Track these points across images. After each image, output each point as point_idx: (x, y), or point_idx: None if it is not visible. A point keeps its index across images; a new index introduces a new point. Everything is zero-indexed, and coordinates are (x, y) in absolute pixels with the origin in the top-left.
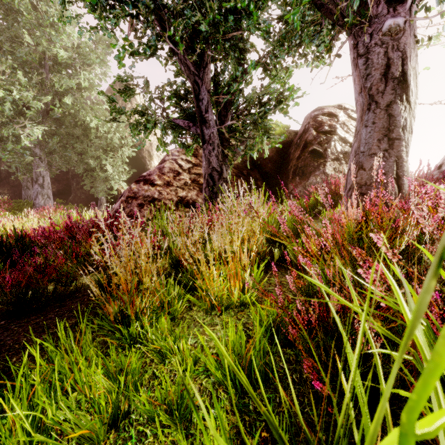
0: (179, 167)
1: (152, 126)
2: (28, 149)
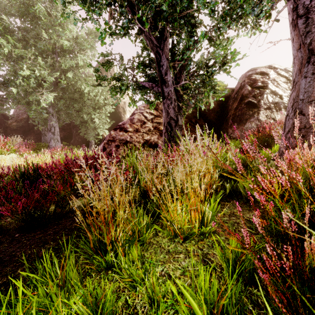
0: (145, 118)
1: (125, 88)
2: (45, 109)
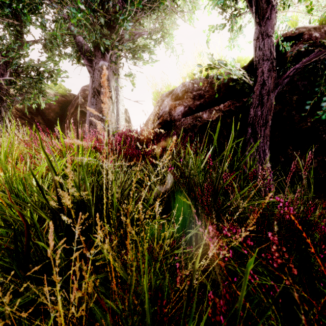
0: None
1: None
2: None
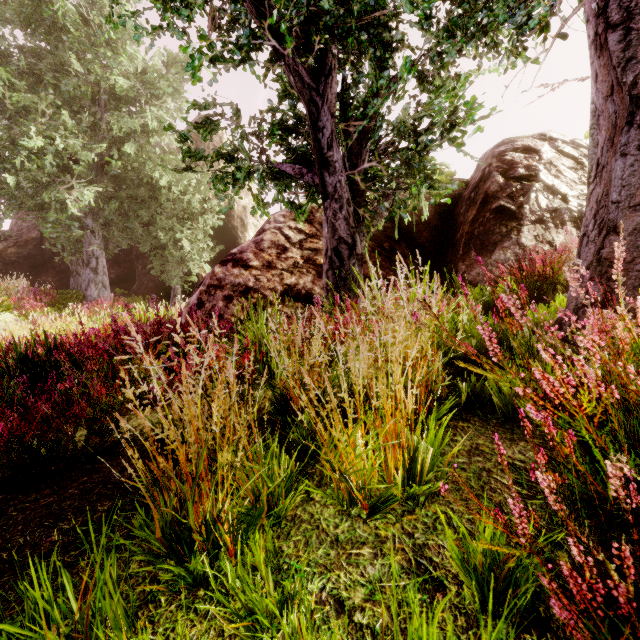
0: (286, 239)
1: (244, 175)
2: (77, 219)
